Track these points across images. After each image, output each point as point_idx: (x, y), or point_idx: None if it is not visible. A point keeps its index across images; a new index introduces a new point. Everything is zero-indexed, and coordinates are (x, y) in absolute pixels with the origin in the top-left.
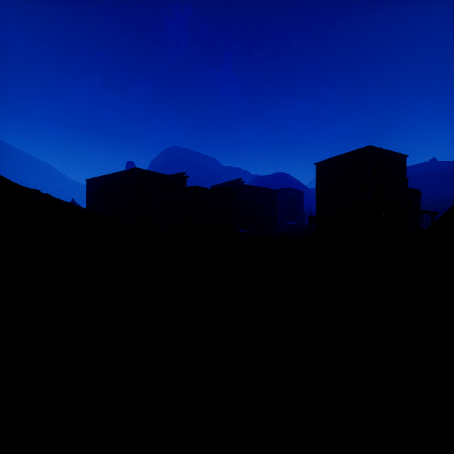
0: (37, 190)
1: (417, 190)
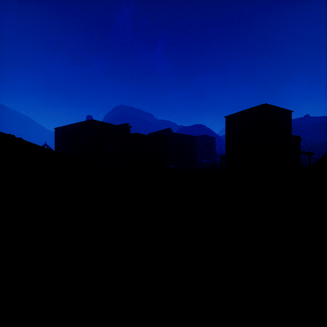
0: (12, 135)
1: (298, 136)
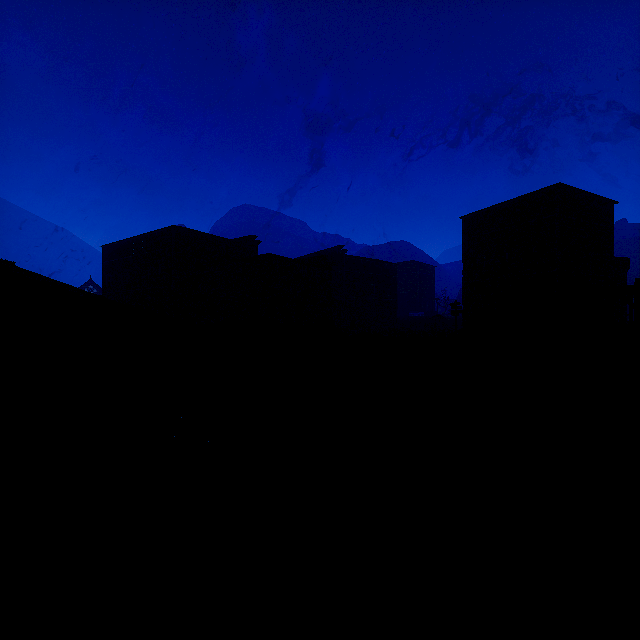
0: None
1: (626, 260)
